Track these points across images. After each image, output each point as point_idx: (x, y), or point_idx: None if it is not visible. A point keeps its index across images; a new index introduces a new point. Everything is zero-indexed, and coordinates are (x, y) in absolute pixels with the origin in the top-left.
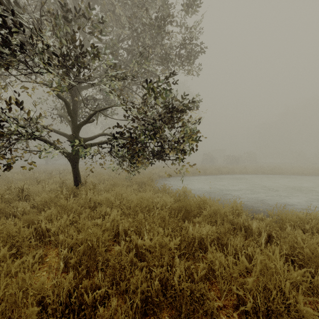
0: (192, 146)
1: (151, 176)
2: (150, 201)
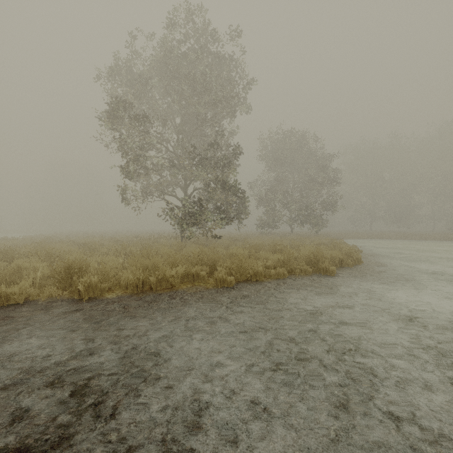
0: (316, 221)
1: (340, 235)
2: (303, 236)
